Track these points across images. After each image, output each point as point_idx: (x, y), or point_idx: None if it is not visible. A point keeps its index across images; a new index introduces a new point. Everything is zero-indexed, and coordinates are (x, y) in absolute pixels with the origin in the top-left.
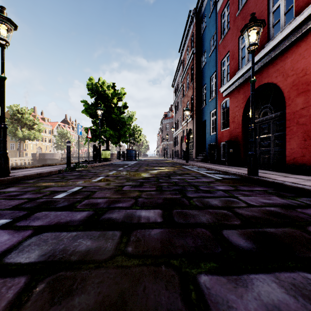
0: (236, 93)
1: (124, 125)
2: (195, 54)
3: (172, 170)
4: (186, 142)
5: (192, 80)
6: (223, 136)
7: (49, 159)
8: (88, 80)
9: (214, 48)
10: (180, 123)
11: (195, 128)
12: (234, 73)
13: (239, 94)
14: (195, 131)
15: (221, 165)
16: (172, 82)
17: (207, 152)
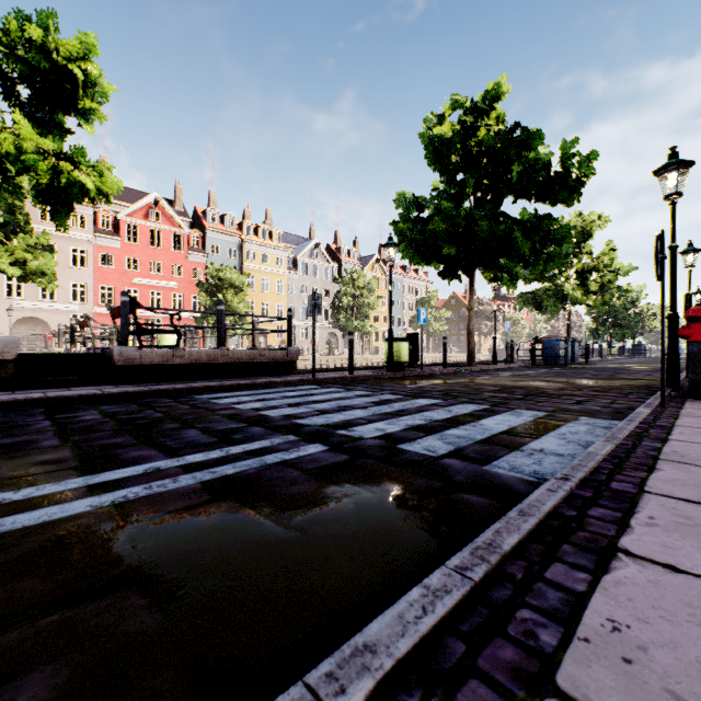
0: None
1: (630, 323)
2: None
3: None
4: None
5: None
6: None
7: None
8: None
9: None
10: None
11: None
12: None
13: None
14: None
15: None
16: None
17: None
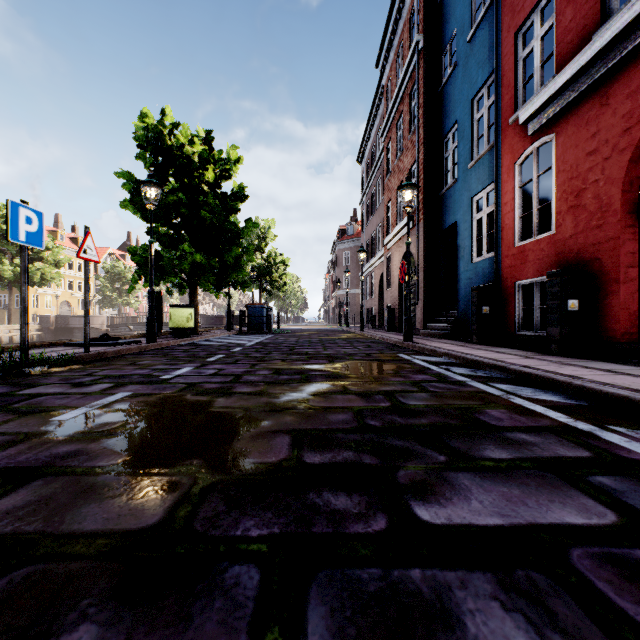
0: (590, 107)
1: (235, 241)
2: (423, 50)
3: (380, 386)
4: (407, 281)
5: (412, 125)
6: (527, 260)
7: (79, 328)
8: (139, 120)
9: (486, 7)
10: (377, 243)
11: (423, 248)
12: (582, 42)
13: (606, 105)
14: (423, 257)
15: (540, 354)
16: (359, 151)
17: (461, 312)
